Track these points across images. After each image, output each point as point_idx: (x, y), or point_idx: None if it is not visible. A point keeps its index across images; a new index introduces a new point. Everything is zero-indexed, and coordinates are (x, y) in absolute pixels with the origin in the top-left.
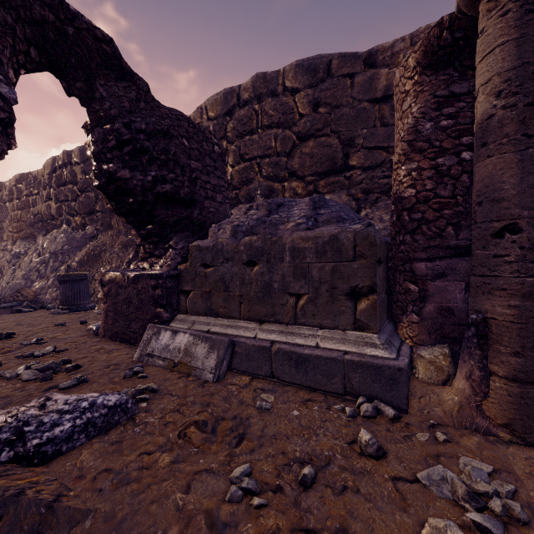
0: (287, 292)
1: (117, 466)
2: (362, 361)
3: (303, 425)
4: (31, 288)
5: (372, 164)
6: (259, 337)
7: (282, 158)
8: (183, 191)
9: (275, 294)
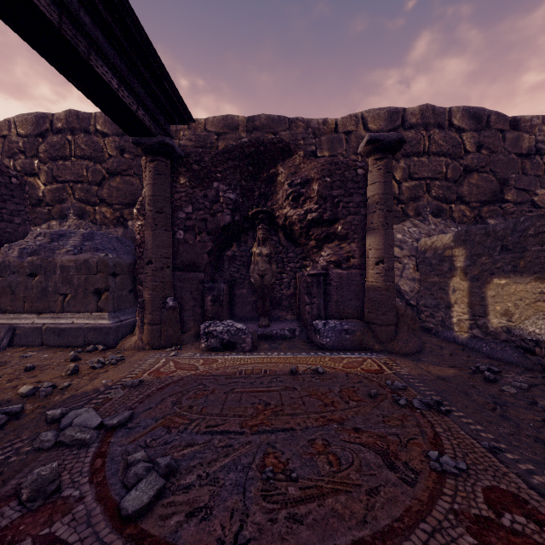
0: (58, 293)
1: None
2: (93, 327)
3: (46, 359)
4: None
5: None
6: (36, 322)
7: (93, 187)
8: None
9: (50, 295)
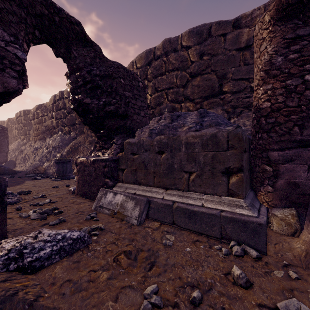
0: (183, 170)
1: (75, 278)
2: (233, 217)
3: (193, 259)
4: (42, 166)
5: (238, 90)
6: (165, 198)
7: (180, 89)
8: (121, 110)
9: (175, 172)
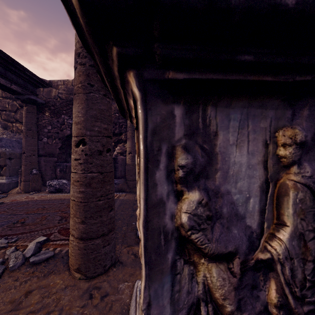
0: None
1: None
2: None
3: None
4: None
5: None
6: None
7: (11, 113)
8: None
9: None
